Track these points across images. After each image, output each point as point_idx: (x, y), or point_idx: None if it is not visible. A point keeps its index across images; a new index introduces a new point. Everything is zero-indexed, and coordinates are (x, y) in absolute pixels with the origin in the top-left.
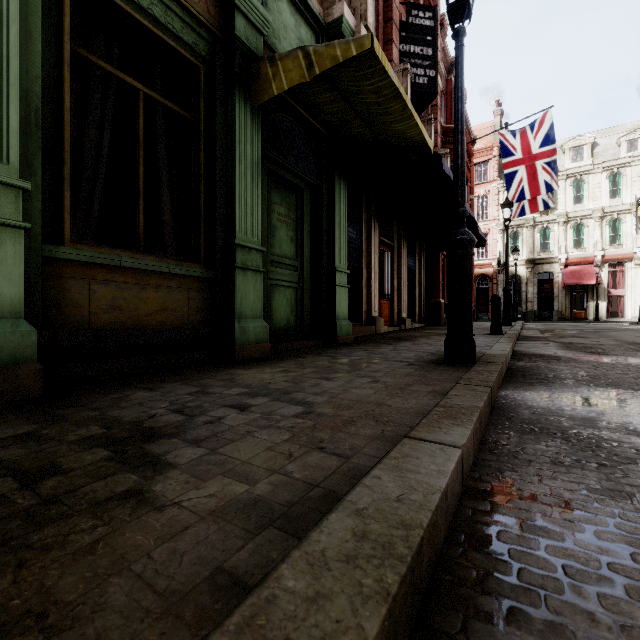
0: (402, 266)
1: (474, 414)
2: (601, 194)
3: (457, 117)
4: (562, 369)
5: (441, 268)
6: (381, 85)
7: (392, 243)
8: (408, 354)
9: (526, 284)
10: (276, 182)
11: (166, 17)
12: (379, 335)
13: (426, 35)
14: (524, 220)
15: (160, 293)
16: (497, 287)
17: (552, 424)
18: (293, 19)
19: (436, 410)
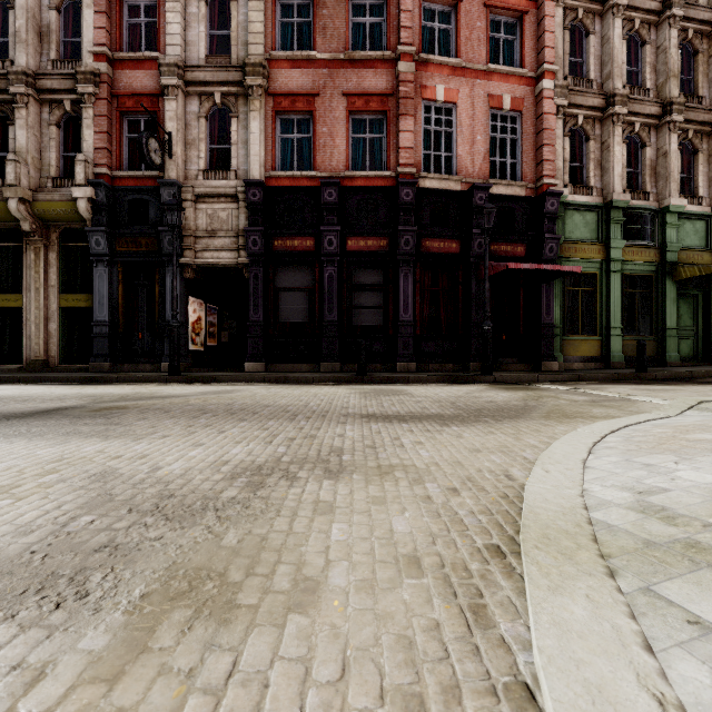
0: None
1: None
2: None
3: None
4: None
5: None
6: None
7: None
8: None
9: None
10: (681, 296)
11: (643, 268)
12: None
13: None
14: None
15: None
16: None
17: None
18: (691, 225)
19: None
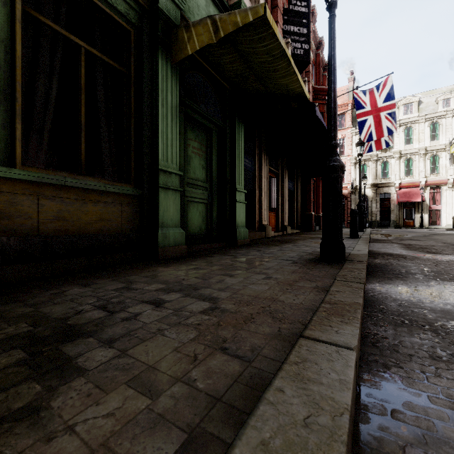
0: (284, 188)
1: (357, 311)
2: (424, 137)
3: (330, 70)
4: (410, 266)
5: (312, 189)
6: (271, 47)
7: (277, 171)
8: (291, 254)
9: (371, 201)
10: (191, 123)
11: None
12: (268, 238)
13: (302, 18)
14: (370, 156)
15: (98, 207)
16: (351, 203)
17: (418, 316)
18: (204, 0)
19: (323, 307)
